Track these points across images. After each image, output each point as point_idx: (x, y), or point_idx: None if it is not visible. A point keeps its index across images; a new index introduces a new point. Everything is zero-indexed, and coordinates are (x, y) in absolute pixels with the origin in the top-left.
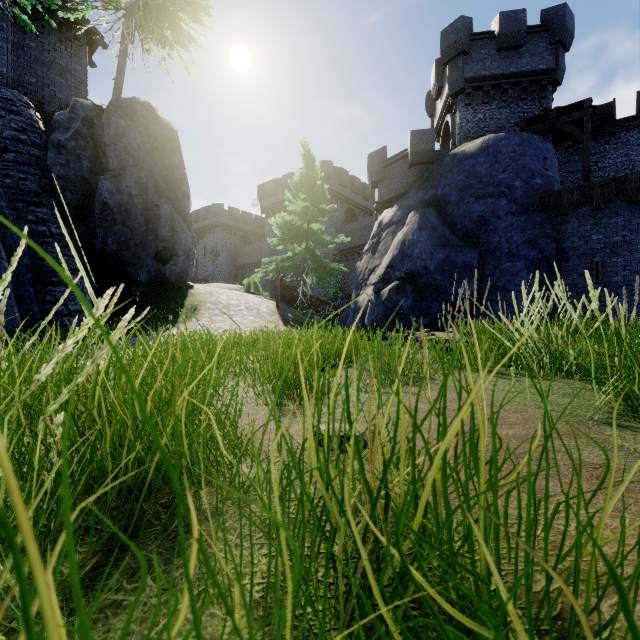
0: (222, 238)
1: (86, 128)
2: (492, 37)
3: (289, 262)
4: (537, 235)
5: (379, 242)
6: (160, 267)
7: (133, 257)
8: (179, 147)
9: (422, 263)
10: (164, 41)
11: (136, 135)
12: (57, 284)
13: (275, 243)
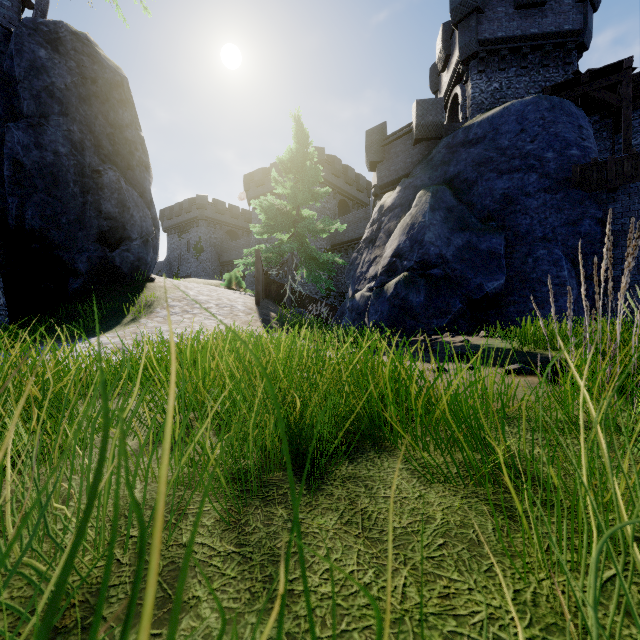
0: (206, 232)
1: None
2: None
3: (274, 252)
4: (577, 216)
5: (380, 228)
6: (106, 253)
7: (66, 238)
8: (131, 100)
9: (437, 250)
10: None
11: (63, 72)
12: None
13: (258, 230)
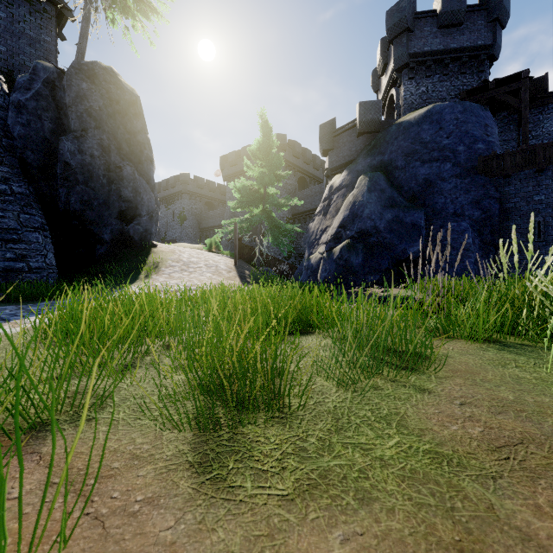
0: (188, 204)
1: (47, 89)
2: (434, 15)
3: (247, 223)
4: (481, 196)
5: (330, 204)
6: (124, 226)
7: (96, 216)
8: (142, 112)
9: (372, 223)
10: (127, 11)
11: (98, 98)
12: (18, 241)
13: (234, 206)
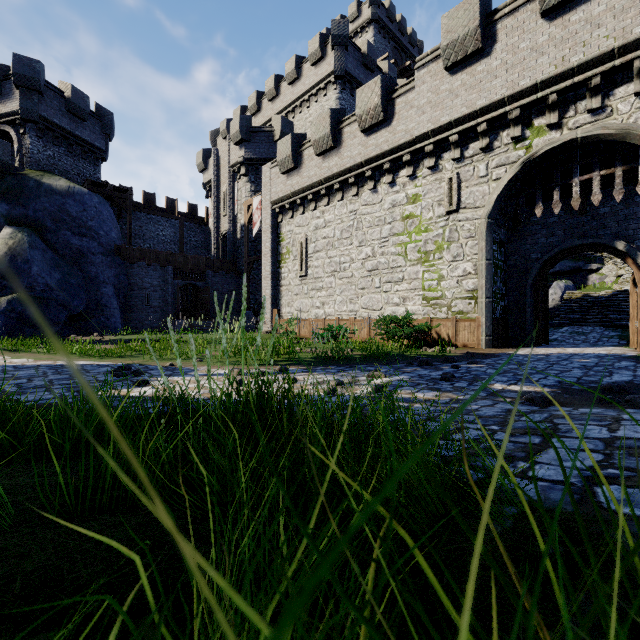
0: None
1: None
2: (63, 97)
3: None
4: (119, 272)
5: None
6: None
7: None
8: None
9: (44, 280)
10: None
11: None
12: None
13: None
